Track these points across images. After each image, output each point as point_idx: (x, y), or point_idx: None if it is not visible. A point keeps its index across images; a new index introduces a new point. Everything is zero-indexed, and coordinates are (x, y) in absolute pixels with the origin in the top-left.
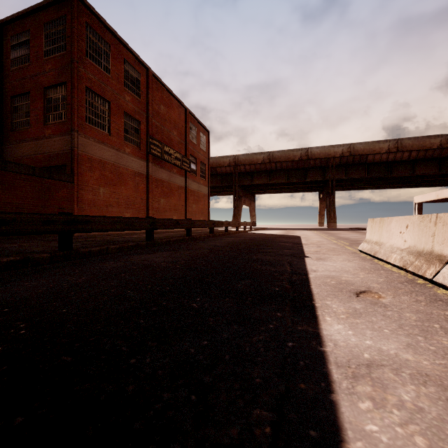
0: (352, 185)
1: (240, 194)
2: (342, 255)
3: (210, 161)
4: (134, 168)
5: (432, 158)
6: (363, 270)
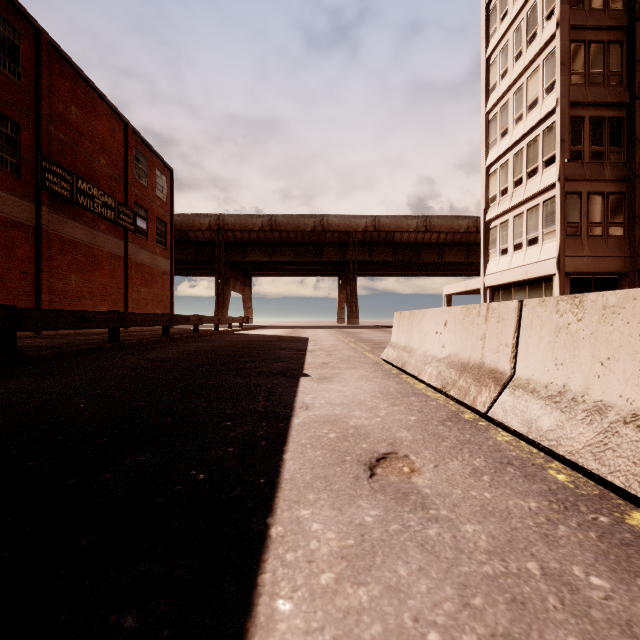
0: (377, 269)
1: (227, 275)
2: (359, 368)
3: (177, 219)
4: (2, 211)
5: (460, 243)
6: (386, 398)
